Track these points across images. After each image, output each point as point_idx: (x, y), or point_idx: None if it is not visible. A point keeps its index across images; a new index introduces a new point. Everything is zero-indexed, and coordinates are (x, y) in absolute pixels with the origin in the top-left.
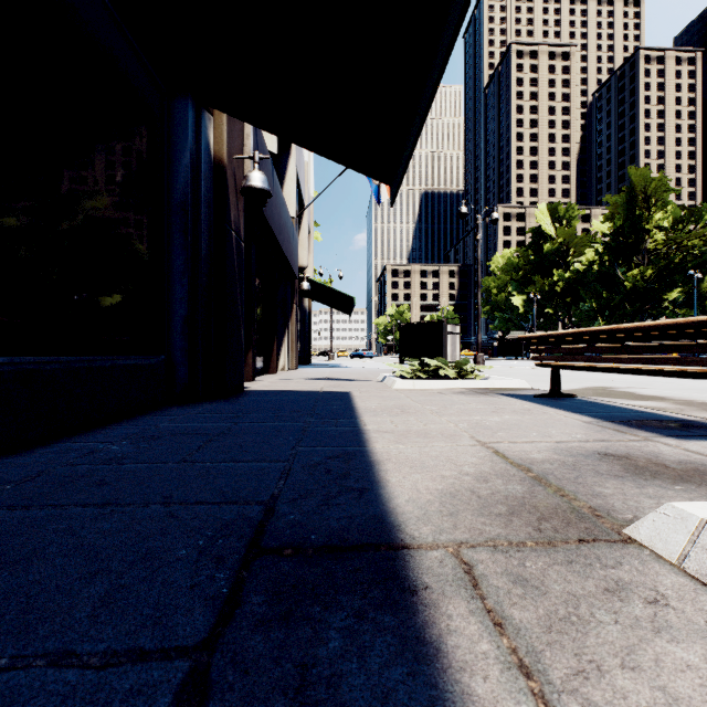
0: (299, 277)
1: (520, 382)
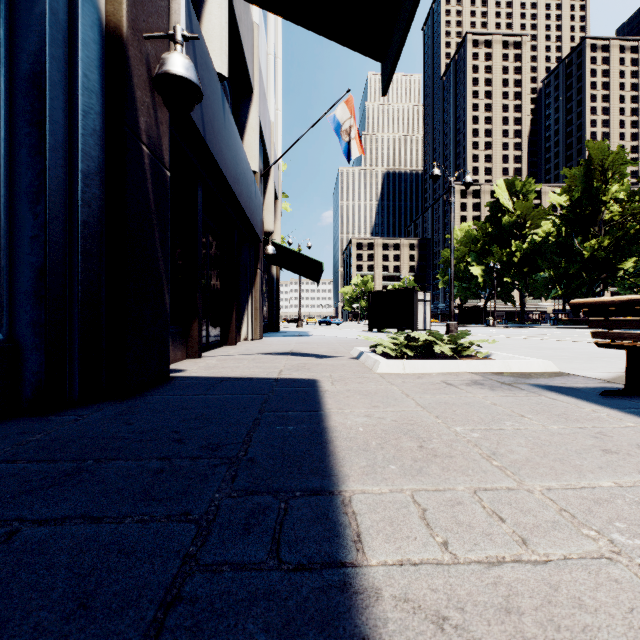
0: (265, 242)
1: (545, 364)
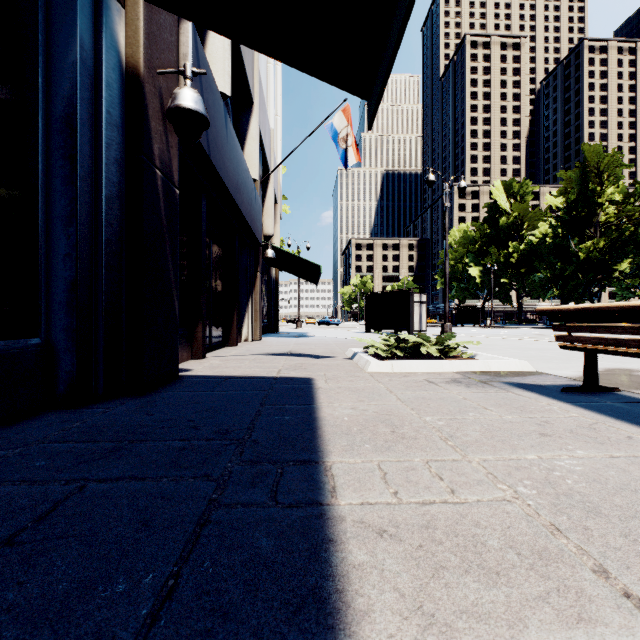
0: (265, 246)
1: (522, 364)
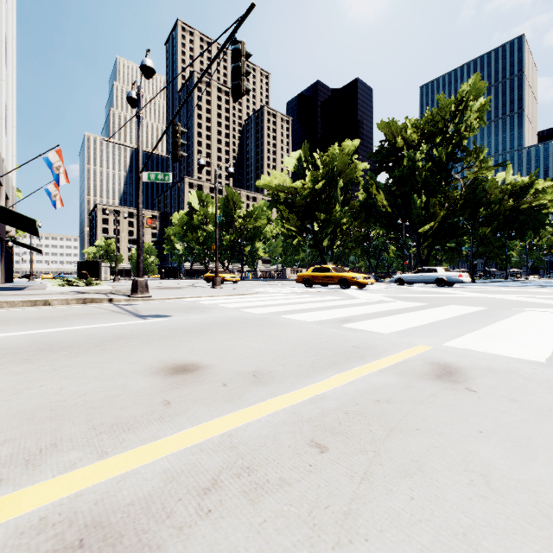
0: (6, 237)
1: None
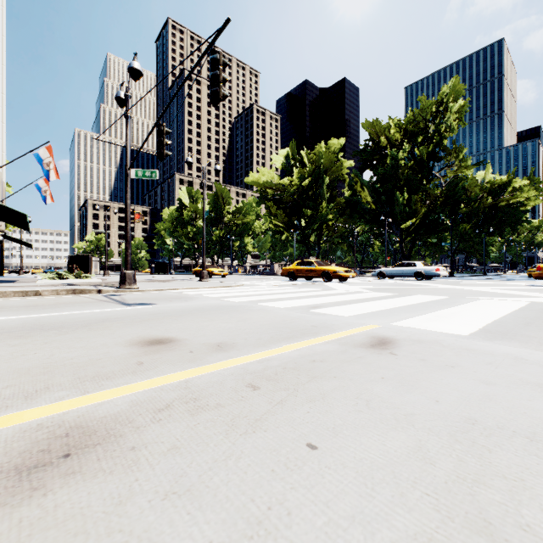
0: None
1: None
